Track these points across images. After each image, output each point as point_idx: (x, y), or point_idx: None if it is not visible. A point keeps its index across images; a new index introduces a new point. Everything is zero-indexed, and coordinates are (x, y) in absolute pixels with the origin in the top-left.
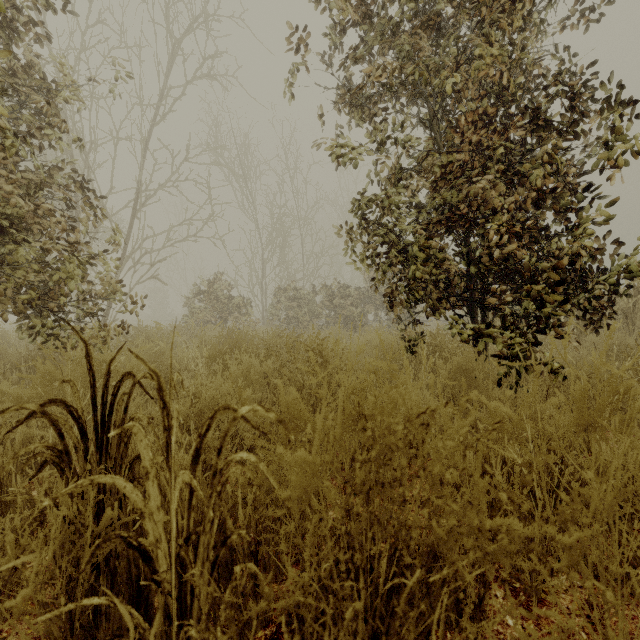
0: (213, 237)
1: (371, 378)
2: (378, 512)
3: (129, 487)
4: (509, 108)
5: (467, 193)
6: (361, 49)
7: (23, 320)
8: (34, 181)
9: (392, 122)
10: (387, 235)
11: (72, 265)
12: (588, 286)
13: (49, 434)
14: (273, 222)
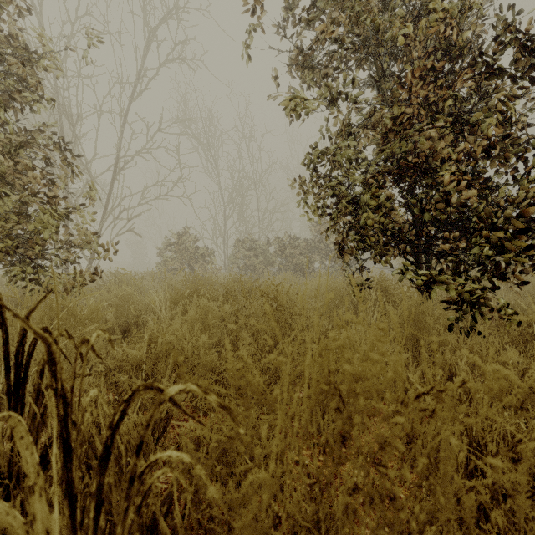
0: (182, 196)
1: (344, 337)
2: (363, 534)
3: (2, 506)
4: (456, 63)
5: (416, 144)
6: (312, 14)
7: (9, 267)
8: (17, 142)
9: (343, 78)
10: (337, 187)
11: (46, 216)
12: (531, 234)
13: (3, 380)
14: (233, 184)
